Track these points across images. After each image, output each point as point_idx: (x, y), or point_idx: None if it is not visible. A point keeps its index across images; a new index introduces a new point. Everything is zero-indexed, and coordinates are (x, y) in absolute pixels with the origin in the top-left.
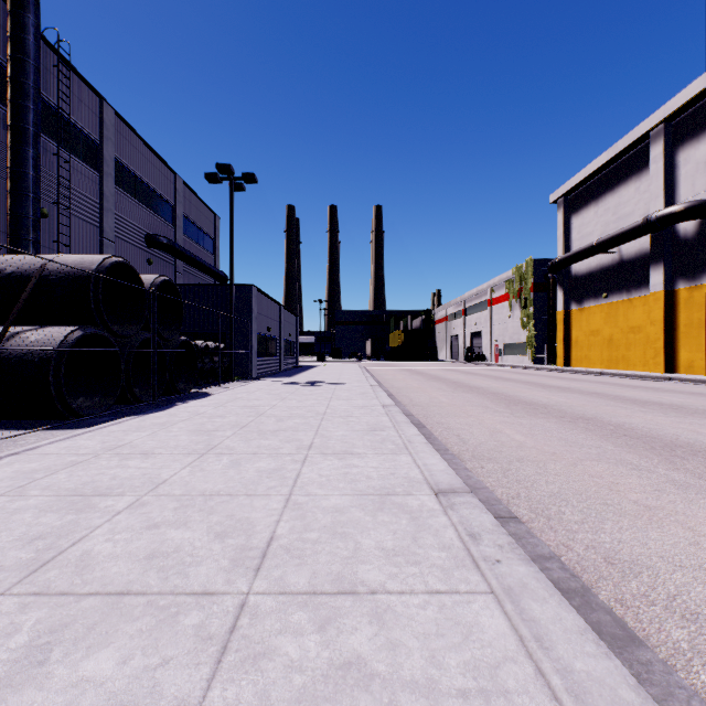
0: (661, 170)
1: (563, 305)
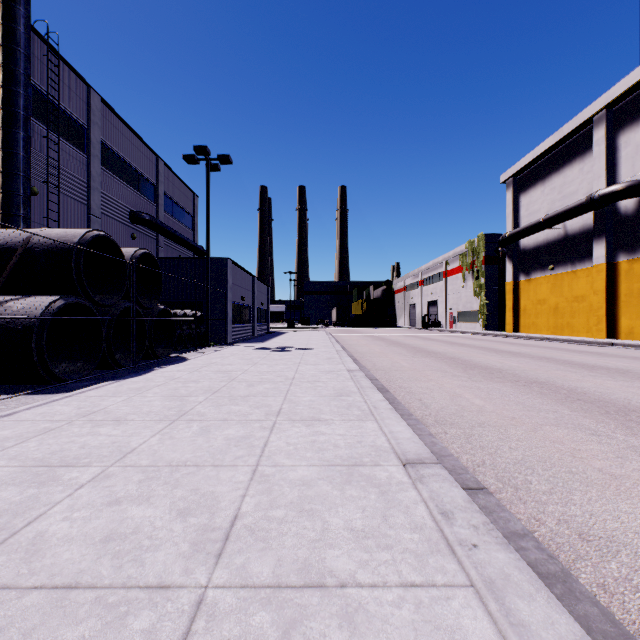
0: (603, 152)
1: (512, 276)
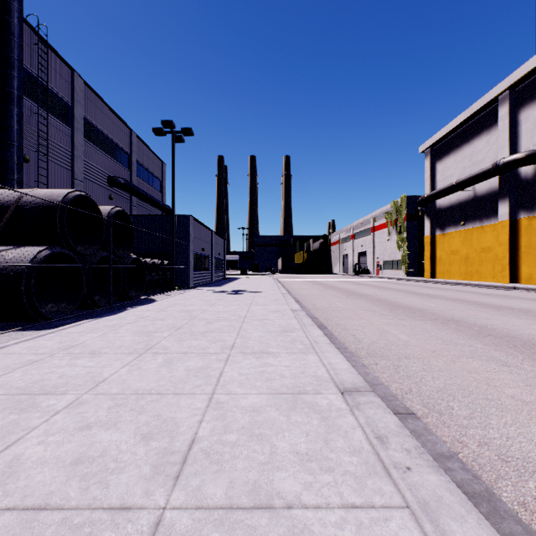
0: (506, 126)
1: (429, 231)
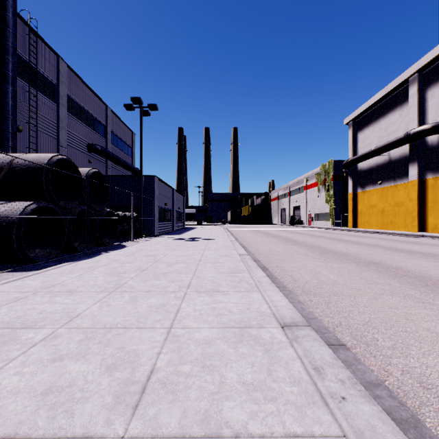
0: (416, 102)
1: (352, 189)
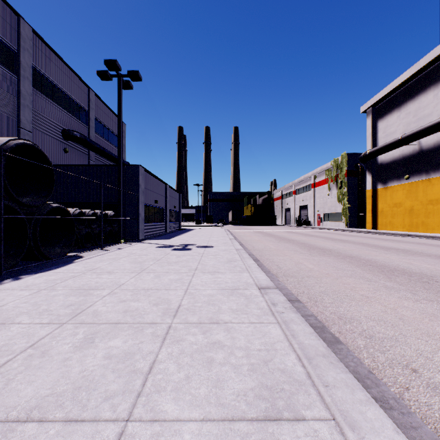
0: None
1: (371, 185)
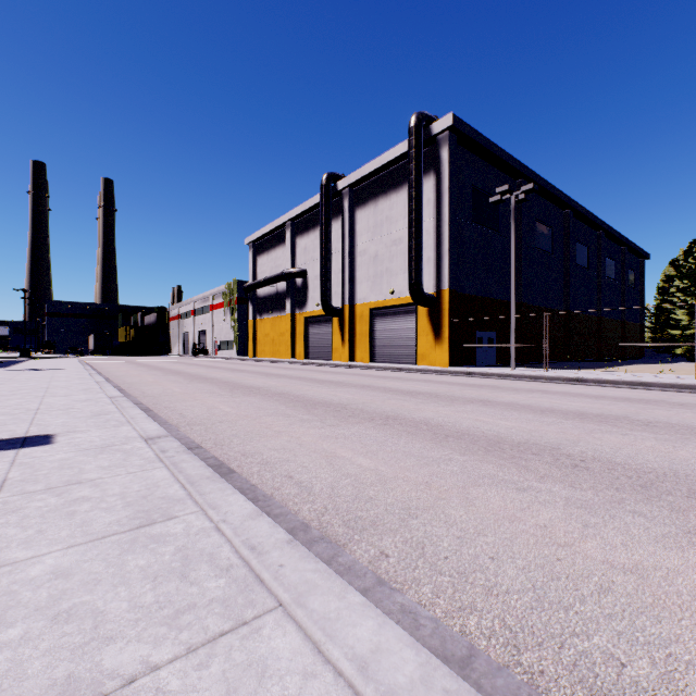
0: (290, 246)
1: (252, 315)
